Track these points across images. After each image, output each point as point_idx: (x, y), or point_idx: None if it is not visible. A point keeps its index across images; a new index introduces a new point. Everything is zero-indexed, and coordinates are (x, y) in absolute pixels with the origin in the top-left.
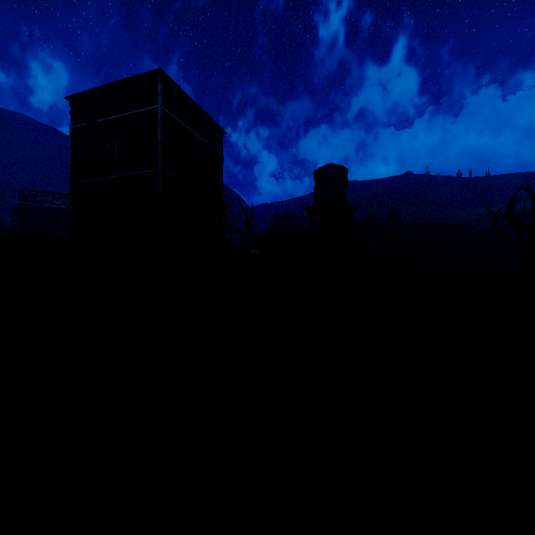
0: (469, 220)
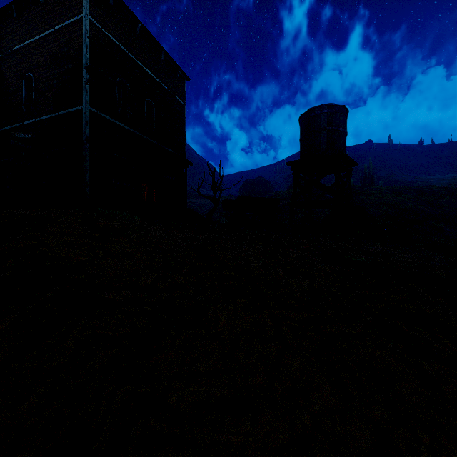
0: (444, 184)
